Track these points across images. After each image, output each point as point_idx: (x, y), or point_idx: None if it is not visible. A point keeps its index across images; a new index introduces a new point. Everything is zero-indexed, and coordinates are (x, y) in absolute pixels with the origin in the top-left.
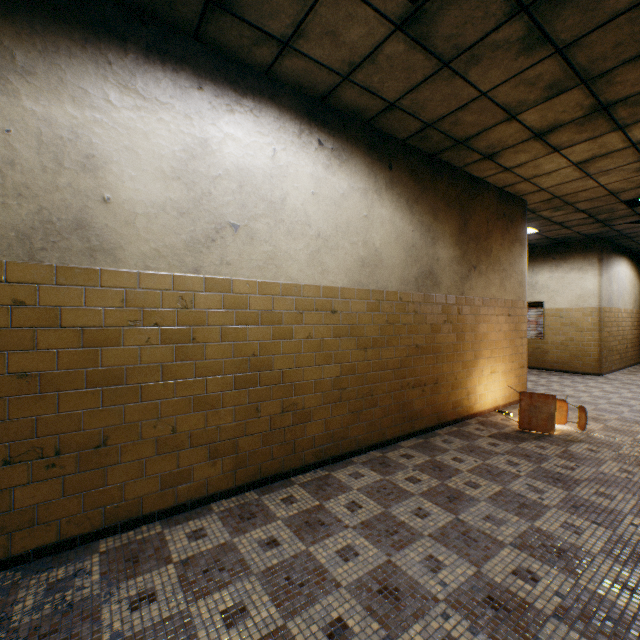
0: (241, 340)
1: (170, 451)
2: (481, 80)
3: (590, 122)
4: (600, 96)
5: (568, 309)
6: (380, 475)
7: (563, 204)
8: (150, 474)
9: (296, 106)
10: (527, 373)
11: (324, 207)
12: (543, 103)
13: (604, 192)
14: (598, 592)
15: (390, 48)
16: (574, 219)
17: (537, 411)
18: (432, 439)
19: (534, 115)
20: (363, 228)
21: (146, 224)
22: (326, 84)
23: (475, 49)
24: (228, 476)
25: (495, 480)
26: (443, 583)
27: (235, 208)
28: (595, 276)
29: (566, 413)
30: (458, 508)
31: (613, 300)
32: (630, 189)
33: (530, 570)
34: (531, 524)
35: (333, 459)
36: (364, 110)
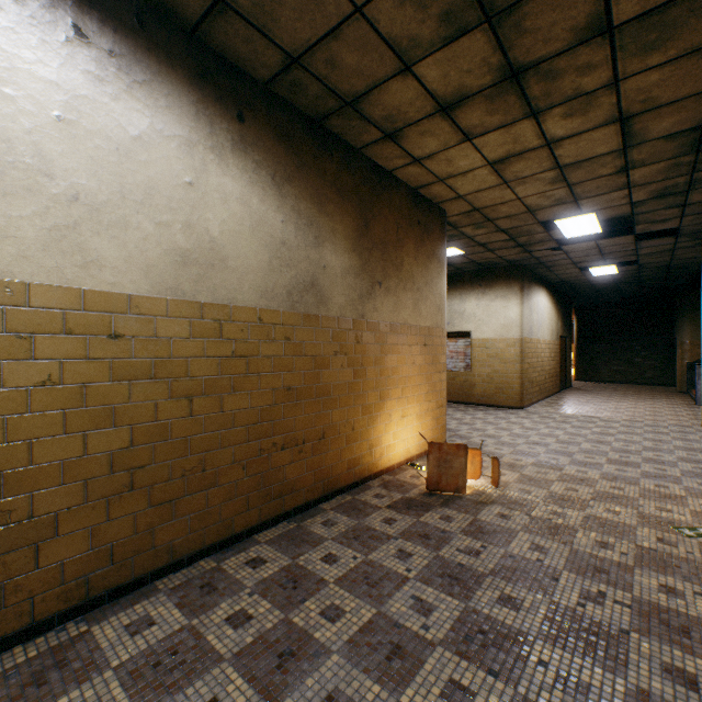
0: None
1: None
2: None
3: (501, 97)
4: (509, 52)
5: (494, 339)
6: (186, 617)
7: (484, 220)
8: None
9: None
10: (455, 409)
11: (91, 149)
12: (443, 49)
13: (522, 208)
14: None
15: None
16: (497, 240)
17: (448, 466)
18: (310, 521)
19: (434, 70)
20: (185, 202)
21: None
22: None
23: None
24: None
25: (370, 596)
26: None
27: None
28: (518, 305)
29: (480, 465)
30: (286, 683)
31: (534, 331)
32: (546, 207)
33: None
34: (397, 700)
35: (114, 593)
36: (176, 1)
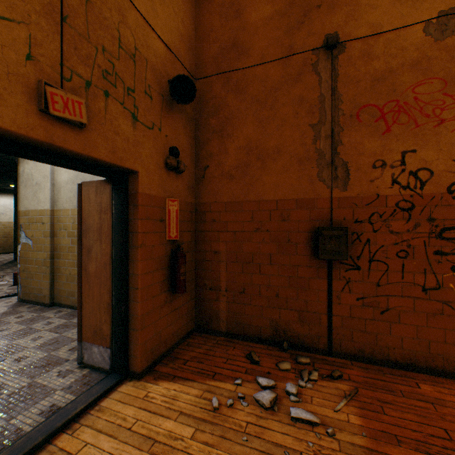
0: (5, 230)
1: None
2: None
3: None
4: None
5: None
6: None
7: None
8: None
9: None
10: None
11: None
12: None
13: None
14: None
15: None
16: None
17: None
18: None
19: None
20: None
21: None
22: None
23: None
24: (2, 251)
25: None
26: None
27: (4, 211)
28: None
29: None
30: None
31: None
32: None
33: None
34: None
35: None
36: None
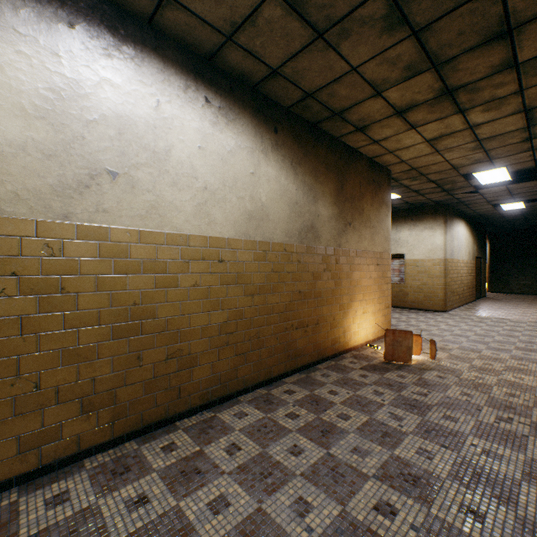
0: (120, 289)
1: (32, 410)
2: (351, 55)
3: (439, 104)
4: (447, 81)
5: (422, 260)
6: (263, 413)
7: (419, 175)
8: (6, 437)
9: (182, 61)
10: (392, 311)
11: (211, 161)
12: (403, 83)
13: (449, 166)
14: (447, 520)
15: (268, 11)
16: (427, 188)
17: (399, 345)
18: (313, 374)
19: (396, 93)
20: (250, 184)
21: (0, 164)
22: (211, 43)
23: (345, 22)
24: (105, 428)
25: (363, 410)
26: (309, 528)
27: (113, 155)
28: (442, 234)
29: (421, 345)
30: (330, 442)
31: (454, 253)
32: (467, 165)
33: (390, 503)
34: (392, 453)
35: (220, 400)
36: (250, 74)
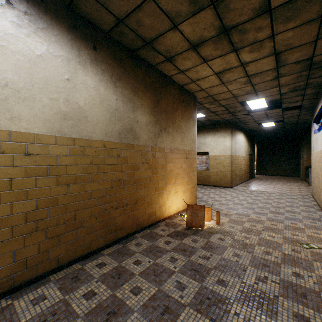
0: None
1: None
2: None
3: (220, 42)
4: (223, 19)
5: (219, 156)
6: (63, 294)
7: (214, 100)
8: None
9: None
10: (201, 188)
11: (14, 60)
12: (192, 17)
13: (231, 95)
14: None
15: None
16: (220, 110)
17: (196, 215)
18: (129, 243)
19: (188, 28)
20: (65, 88)
21: None
22: None
23: None
24: None
25: (155, 281)
26: None
27: None
28: (230, 140)
29: (211, 215)
30: None
31: (237, 152)
32: (242, 95)
33: None
34: None
35: (27, 283)
36: None
